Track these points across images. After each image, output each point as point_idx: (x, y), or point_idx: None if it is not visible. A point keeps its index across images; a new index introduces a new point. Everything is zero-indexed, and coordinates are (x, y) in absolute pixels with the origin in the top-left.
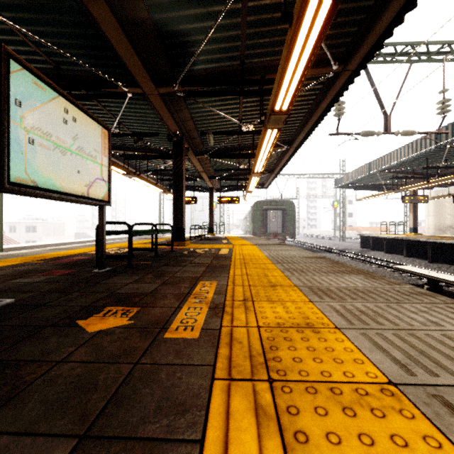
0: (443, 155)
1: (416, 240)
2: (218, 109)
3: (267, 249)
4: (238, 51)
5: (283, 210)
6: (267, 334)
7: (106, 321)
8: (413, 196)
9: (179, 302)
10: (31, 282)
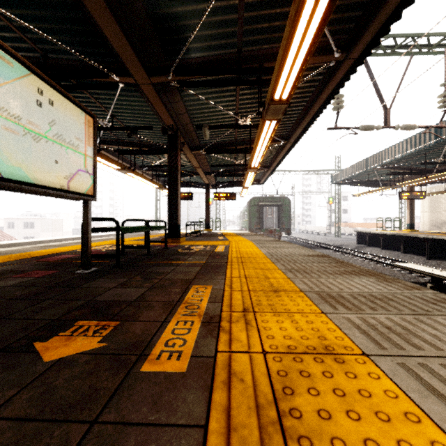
0: (441, 151)
1: (414, 236)
2: (214, 102)
3: (265, 246)
4: (235, 37)
5: (279, 206)
6: (276, 365)
7: (71, 343)
8: (411, 192)
9: (166, 314)
10: (3, 286)
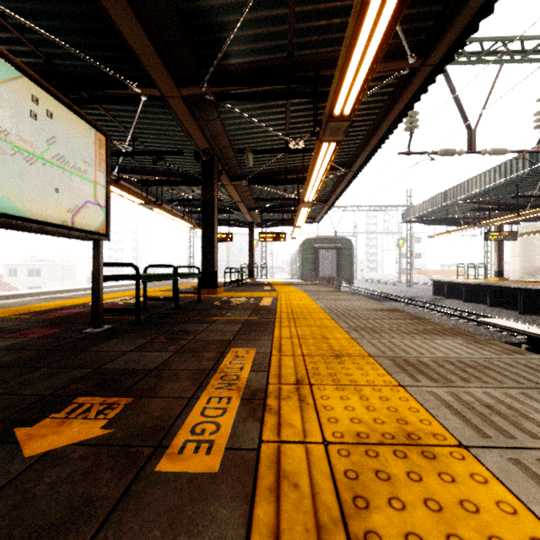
0: (537, 181)
1: (504, 286)
2: (259, 120)
3: (322, 298)
4: (285, 38)
5: (338, 249)
6: (342, 462)
7: (65, 429)
8: (499, 232)
9: (195, 387)
10: None
